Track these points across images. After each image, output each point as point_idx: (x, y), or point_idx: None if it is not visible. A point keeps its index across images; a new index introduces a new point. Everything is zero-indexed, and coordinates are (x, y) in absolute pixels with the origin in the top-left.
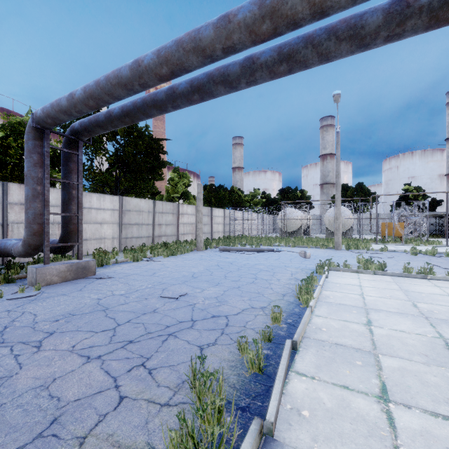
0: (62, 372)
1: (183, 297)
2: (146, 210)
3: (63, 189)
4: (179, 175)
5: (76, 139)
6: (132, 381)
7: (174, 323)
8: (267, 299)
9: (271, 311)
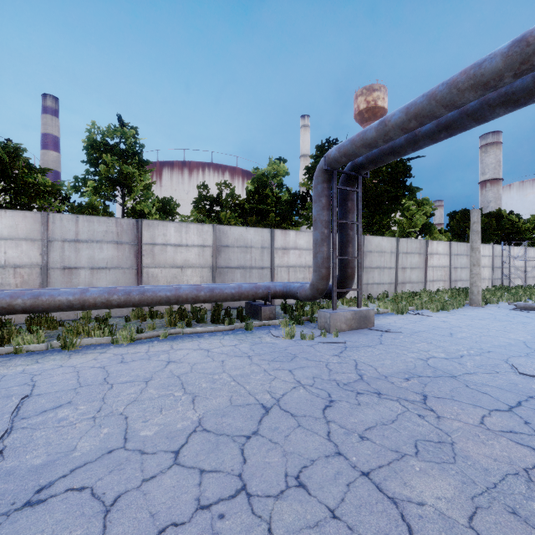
0: (522, 462)
1: None
2: (388, 251)
3: (341, 231)
4: (416, 202)
5: (355, 175)
6: None
7: None
8: None
9: None
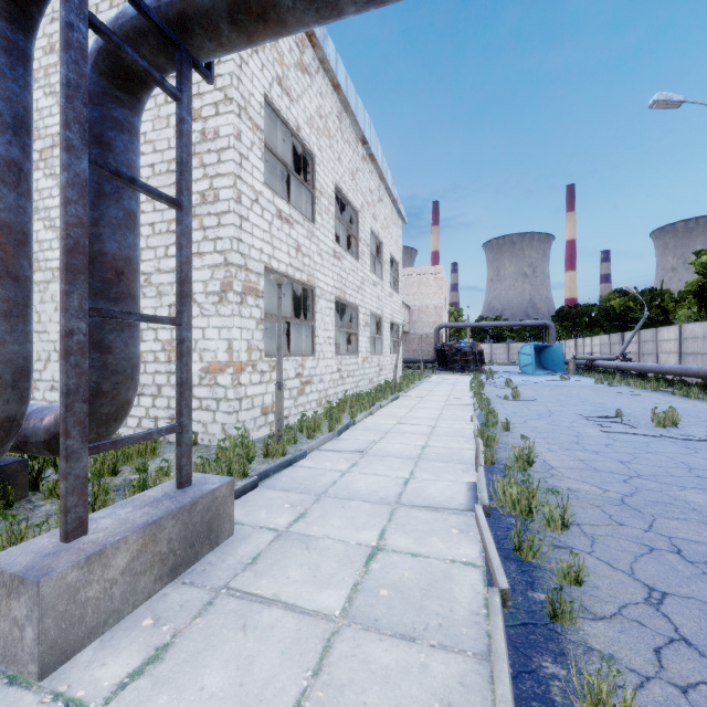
0: None
1: None
2: None
3: None
4: None
5: None
6: (644, 535)
7: None
8: None
9: None
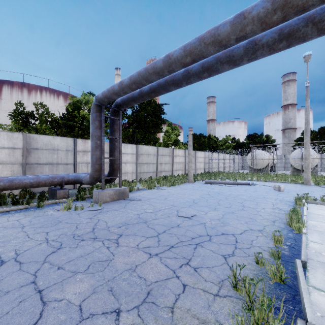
0: (138, 262)
1: (194, 217)
2: (152, 154)
3: (110, 142)
4: (172, 128)
5: (118, 110)
6: (185, 274)
7: (196, 236)
8: (261, 224)
9: (268, 234)
